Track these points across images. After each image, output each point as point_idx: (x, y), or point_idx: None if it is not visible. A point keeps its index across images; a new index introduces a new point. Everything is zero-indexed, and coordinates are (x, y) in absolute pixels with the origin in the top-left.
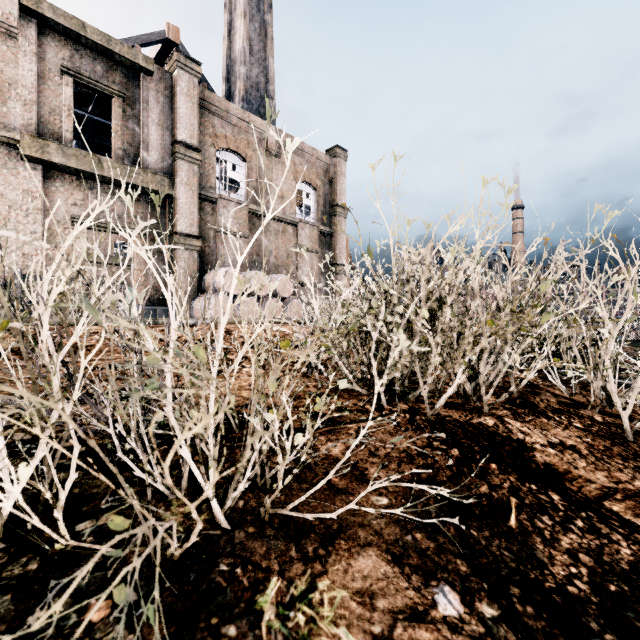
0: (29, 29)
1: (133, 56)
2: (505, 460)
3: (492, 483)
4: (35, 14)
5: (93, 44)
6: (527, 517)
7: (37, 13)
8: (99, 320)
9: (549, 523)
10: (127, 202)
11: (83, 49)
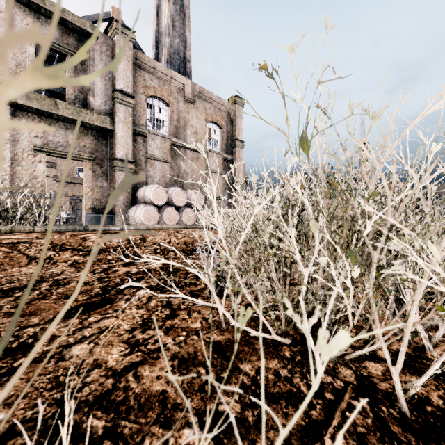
0: None
1: (82, 24)
2: None
3: None
4: None
5: (51, 14)
6: None
7: None
8: None
9: None
10: None
11: (43, 18)
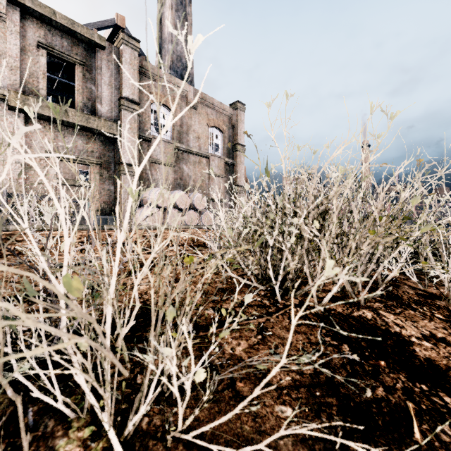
0: (14, 15)
1: (90, 35)
2: (391, 356)
3: (386, 384)
4: (18, 4)
5: (61, 26)
6: (429, 427)
7: (20, 3)
8: None
9: None
10: (30, 115)
11: (54, 30)
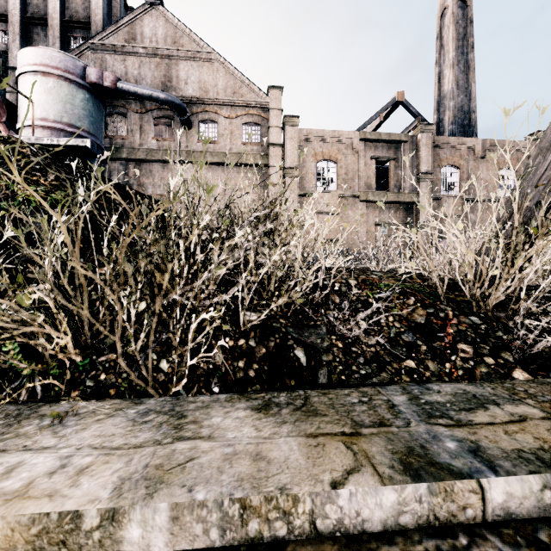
0: (361, 146)
1: (399, 137)
2: None
3: None
4: (364, 139)
5: (383, 140)
6: None
7: (365, 139)
8: None
9: None
10: None
11: (378, 144)
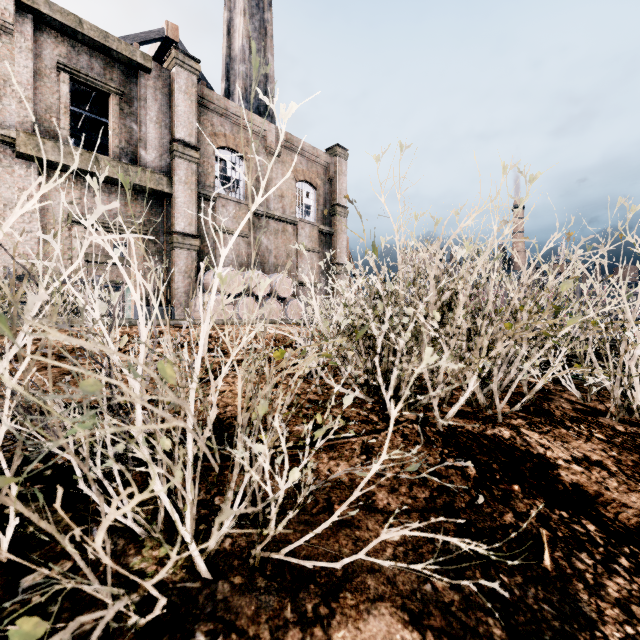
0: (25, 25)
1: (131, 53)
2: (528, 480)
3: (517, 510)
4: (31, 10)
5: (90, 41)
6: (563, 555)
7: (33, 9)
8: (7, 332)
9: (589, 563)
10: (93, 186)
11: (80, 46)
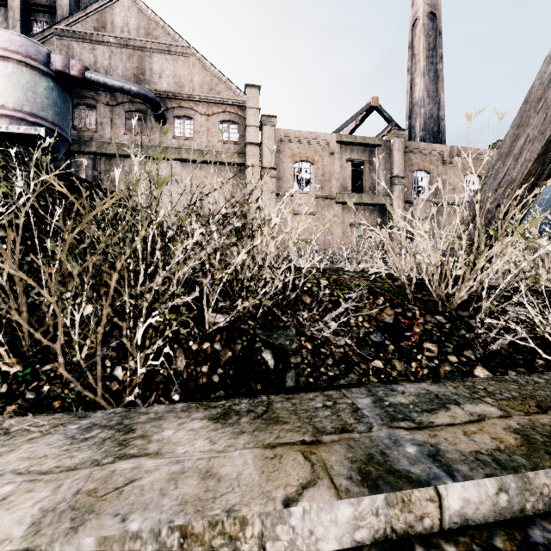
0: (337, 149)
1: (374, 141)
2: None
3: None
4: (340, 142)
5: (358, 144)
6: None
7: (341, 141)
8: None
9: None
10: None
11: (354, 147)
